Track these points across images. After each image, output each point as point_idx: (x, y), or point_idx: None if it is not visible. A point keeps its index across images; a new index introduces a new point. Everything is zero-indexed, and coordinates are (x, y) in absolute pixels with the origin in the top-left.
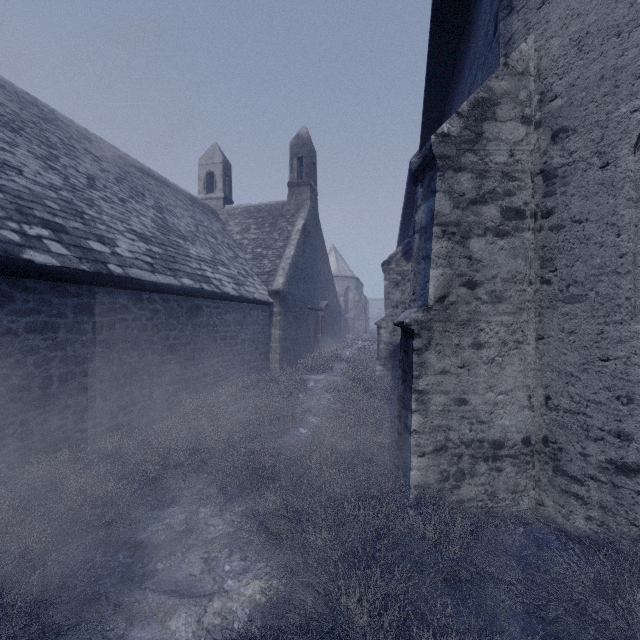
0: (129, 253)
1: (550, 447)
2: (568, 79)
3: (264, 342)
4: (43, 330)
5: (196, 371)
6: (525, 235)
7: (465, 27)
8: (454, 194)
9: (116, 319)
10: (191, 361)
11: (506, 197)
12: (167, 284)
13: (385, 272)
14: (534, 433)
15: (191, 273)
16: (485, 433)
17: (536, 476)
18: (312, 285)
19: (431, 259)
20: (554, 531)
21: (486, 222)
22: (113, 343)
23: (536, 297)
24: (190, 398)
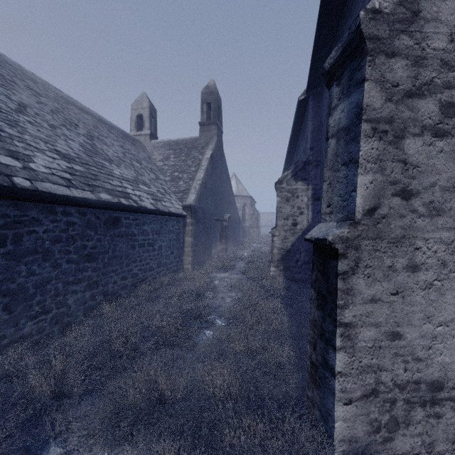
0: (45, 169)
1: None
2: None
3: (179, 247)
4: None
5: (114, 276)
6: None
7: None
8: (386, 84)
9: (24, 231)
10: (109, 267)
11: (445, 90)
12: (82, 198)
13: (278, 190)
14: None
15: (111, 189)
16: (422, 372)
17: None
18: (218, 201)
19: (359, 162)
20: None
21: (423, 119)
22: (20, 255)
23: None
24: (108, 300)
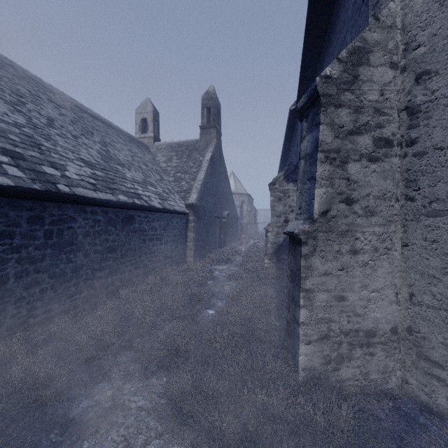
0: (76, 176)
1: (414, 335)
2: (430, 30)
3: (182, 242)
4: (0, 237)
5: (130, 265)
6: (393, 160)
7: (335, 2)
8: (335, 126)
9: (64, 227)
10: (126, 258)
11: (377, 129)
12: (106, 200)
13: (271, 190)
14: (400, 324)
15: (126, 191)
16: (360, 324)
17: (401, 358)
18: (217, 200)
19: (316, 180)
20: (418, 406)
21: (361, 149)
22: (62, 246)
23: (401, 211)
24: (125, 286)
